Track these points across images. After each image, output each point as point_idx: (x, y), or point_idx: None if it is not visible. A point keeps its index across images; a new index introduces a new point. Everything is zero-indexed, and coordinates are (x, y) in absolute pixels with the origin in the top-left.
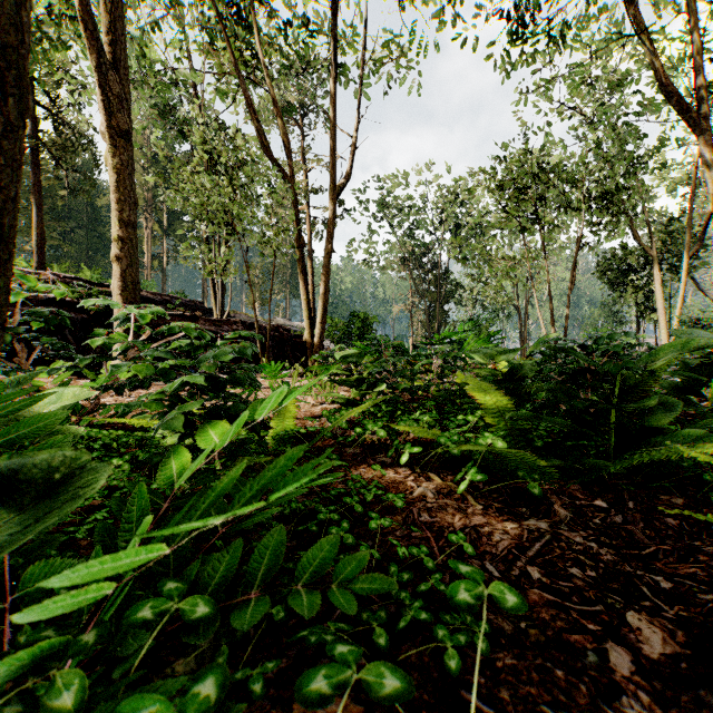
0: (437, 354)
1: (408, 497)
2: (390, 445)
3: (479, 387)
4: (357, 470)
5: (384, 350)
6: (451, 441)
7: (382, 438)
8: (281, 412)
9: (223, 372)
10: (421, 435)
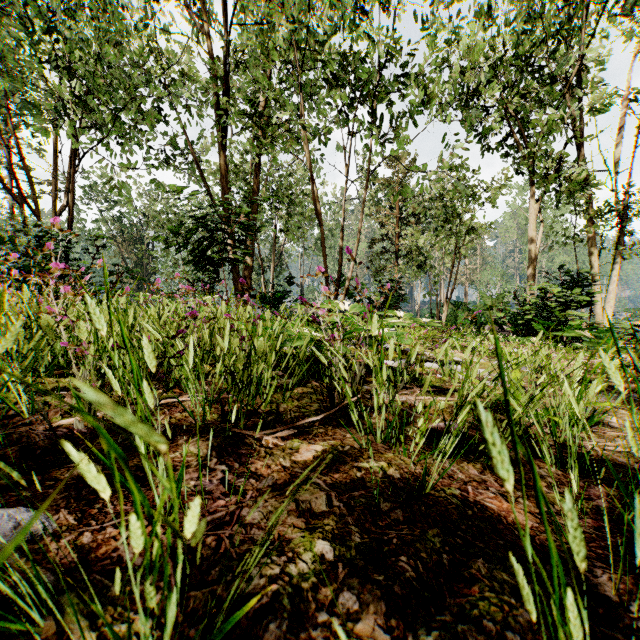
0: None
1: None
2: None
3: None
4: None
5: None
6: None
7: None
8: None
9: None
10: None
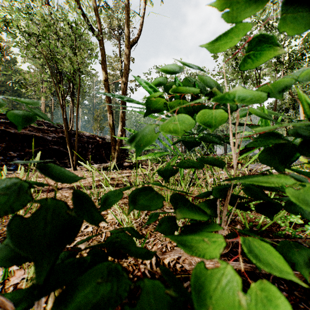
0: None
1: None
2: None
3: None
4: None
5: None
6: None
7: None
8: None
9: None
10: None
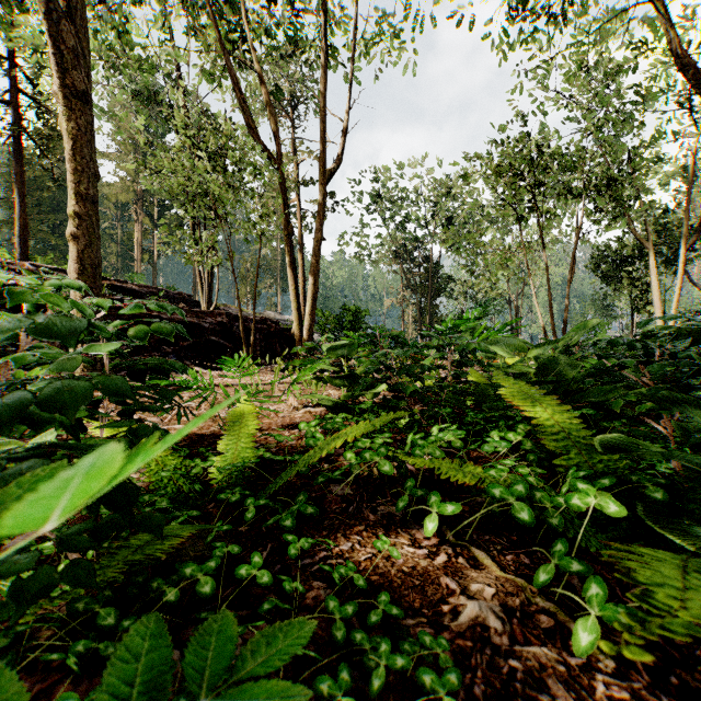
0: (451, 346)
1: (449, 627)
2: (396, 477)
3: (523, 391)
4: (347, 539)
5: (380, 342)
6: (514, 495)
7: (387, 475)
8: (237, 428)
9: (205, 367)
10: (453, 475)
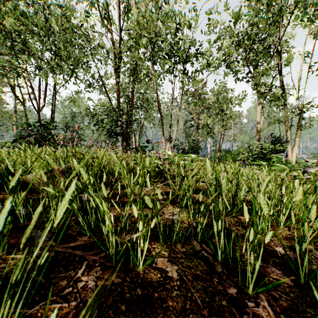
0: None
1: None
2: None
3: None
4: None
5: None
6: None
7: None
8: None
9: None
10: None
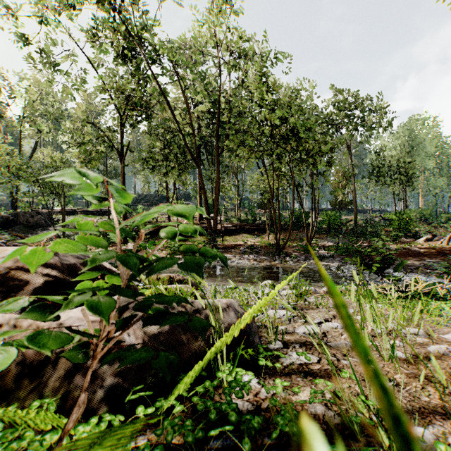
0: None
1: None
2: None
3: None
4: None
5: None
6: None
7: None
8: None
9: None
10: None
